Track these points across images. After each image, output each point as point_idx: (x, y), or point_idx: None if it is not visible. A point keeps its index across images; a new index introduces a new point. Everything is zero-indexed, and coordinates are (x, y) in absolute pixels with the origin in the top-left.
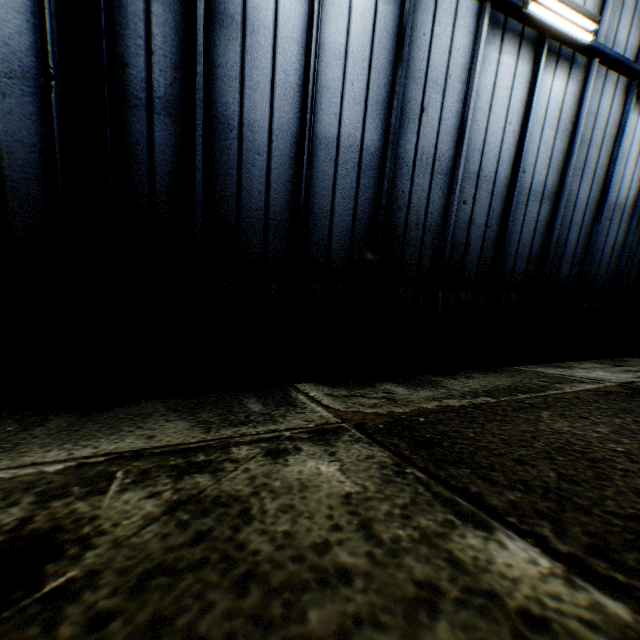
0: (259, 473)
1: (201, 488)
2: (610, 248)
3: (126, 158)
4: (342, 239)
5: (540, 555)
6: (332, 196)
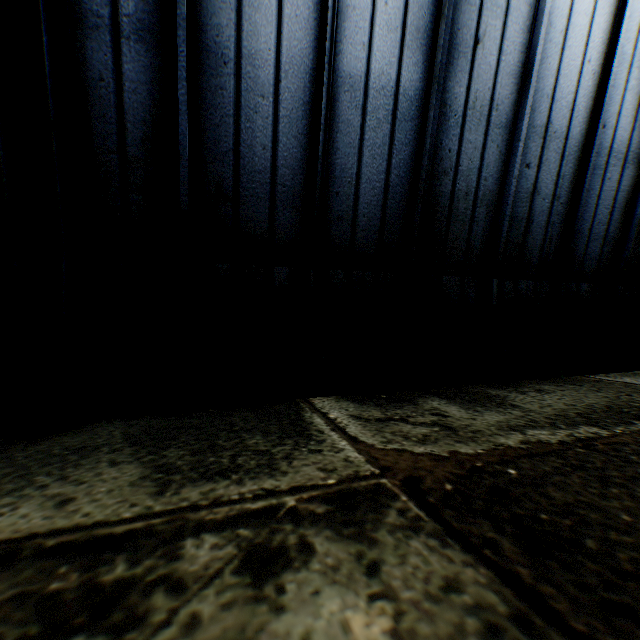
0: (214, 639)
1: None
2: None
3: (86, 99)
4: (371, 212)
5: None
6: (358, 155)
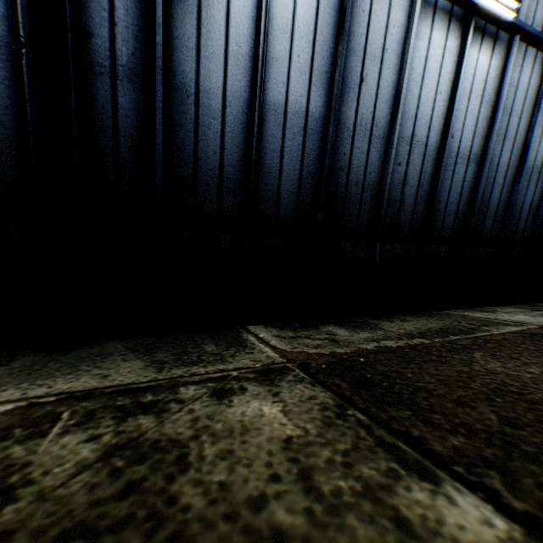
0: (202, 414)
1: (142, 430)
2: (528, 206)
3: (92, 121)
4: (289, 196)
5: (494, 514)
6: (280, 157)
